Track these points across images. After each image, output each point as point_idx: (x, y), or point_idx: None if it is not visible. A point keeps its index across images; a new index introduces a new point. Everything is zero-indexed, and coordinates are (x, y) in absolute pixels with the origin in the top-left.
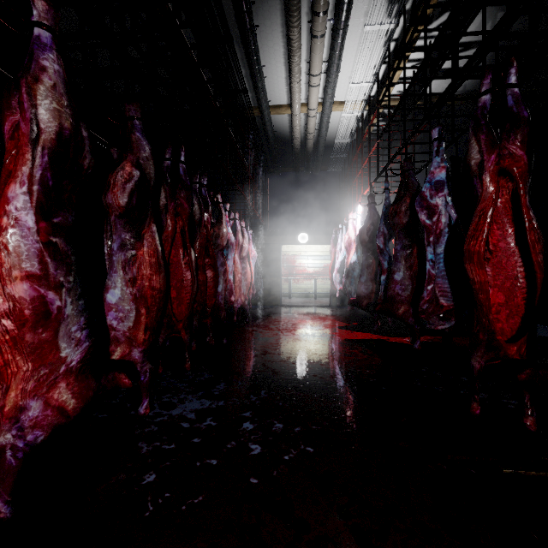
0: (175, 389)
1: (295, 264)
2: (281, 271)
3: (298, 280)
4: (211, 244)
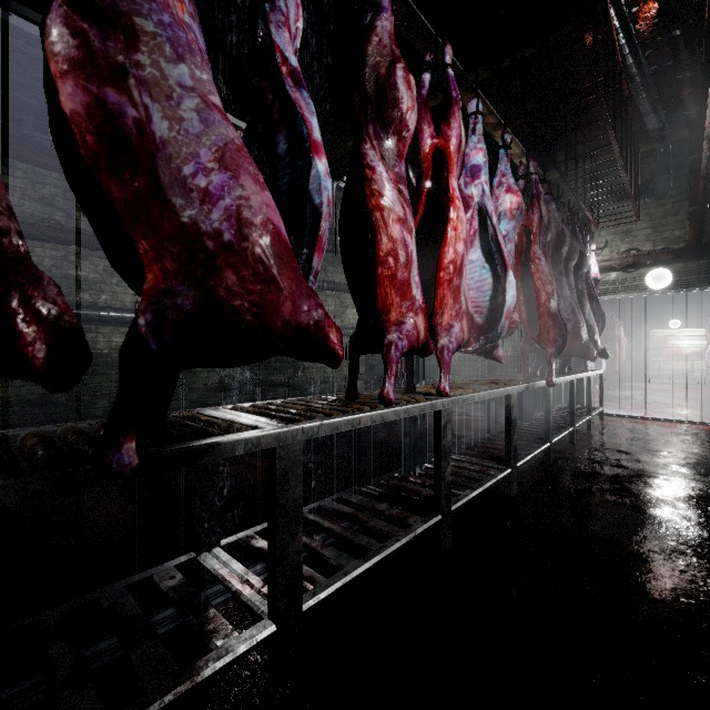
0: (605, 397)
1: (666, 345)
2: (649, 353)
3: (670, 361)
4: (614, 342)
